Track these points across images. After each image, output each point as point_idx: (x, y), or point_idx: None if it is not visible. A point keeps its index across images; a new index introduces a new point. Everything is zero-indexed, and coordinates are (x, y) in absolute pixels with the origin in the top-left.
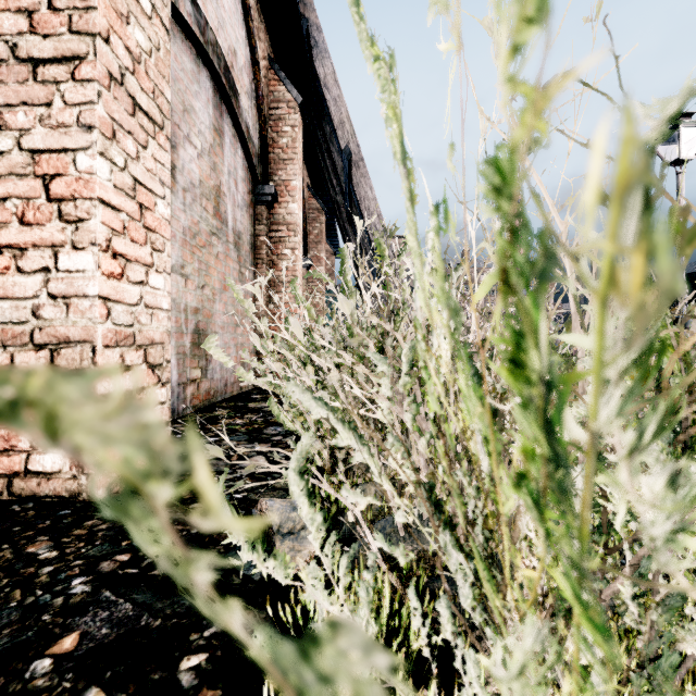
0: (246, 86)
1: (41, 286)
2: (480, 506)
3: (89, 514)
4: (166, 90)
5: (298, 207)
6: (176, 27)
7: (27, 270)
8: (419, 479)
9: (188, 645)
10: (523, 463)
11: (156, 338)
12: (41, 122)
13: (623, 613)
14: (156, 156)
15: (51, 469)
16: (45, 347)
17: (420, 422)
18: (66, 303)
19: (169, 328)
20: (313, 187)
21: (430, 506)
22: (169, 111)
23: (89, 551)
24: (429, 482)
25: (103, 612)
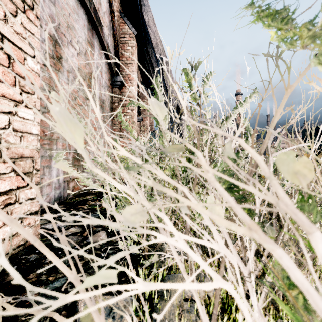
0: (106, 23)
1: None
2: None
3: None
4: None
5: (135, 88)
6: None
7: None
8: None
9: None
10: None
11: (25, 154)
12: None
13: None
14: (25, 25)
15: None
16: None
17: None
18: None
19: (38, 147)
20: (143, 82)
21: None
22: None
23: None
24: None
25: None
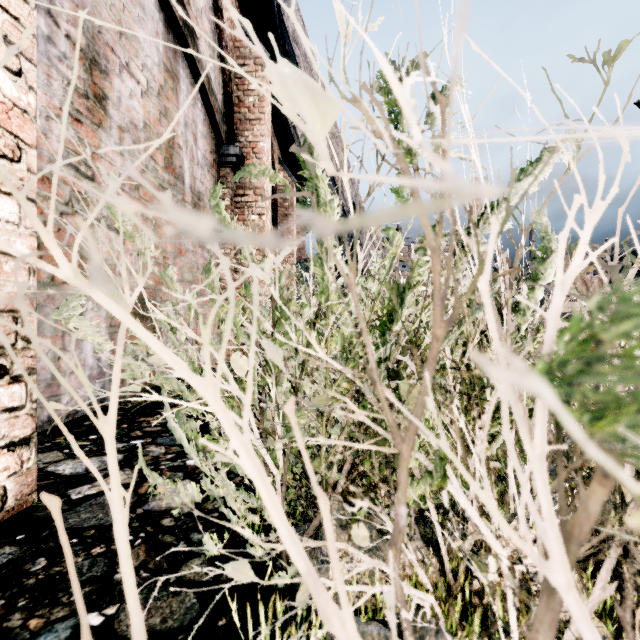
0: (206, 32)
1: None
2: None
3: None
4: None
5: None
6: None
7: None
8: None
9: None
10: None
11: None
12: None
13: None
14: None
15: None
16: None
17: None
18: None
19: (31, 288)
20: (284, 161)
21: None
22: None
23: None
24: None
25: None
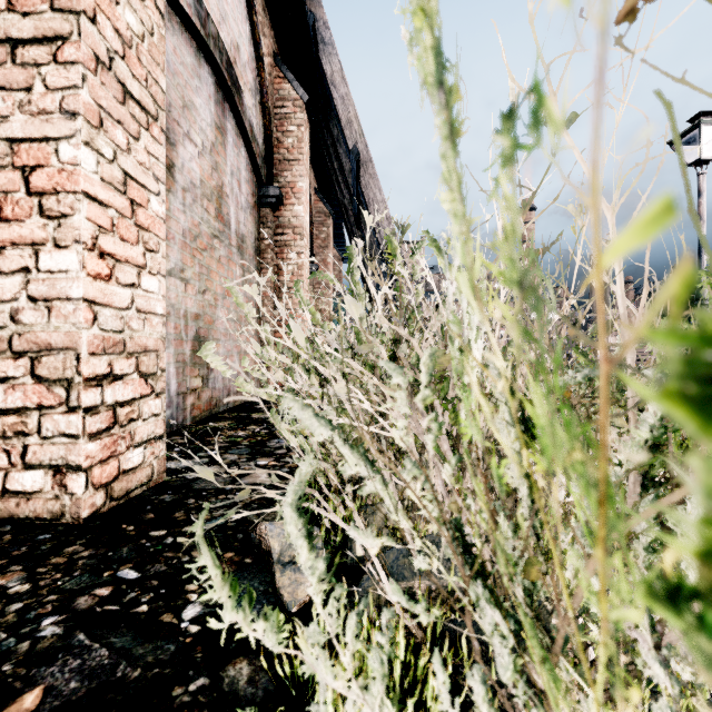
0: (250, 83)
1: (21, 288)
2: (518, 548)
3: (71, 539)
4: (161, 79)
5: (304, 209)
6: (175, 18)
7: (5, 270)
8: (446, 519)
9: (170, 702)
10: (699, 576)
11: (149, 345)
12: (21, 108)
13: (678, 665)
14: (149, 148)
15: (31, 488)
16: (24, 355)
17: (440, 442)
18: (48, 307)
19: (163, 335)
20: (320, 190)
21: (459, 552)
22: (163, 101)
23: (66, 584)
24: (455, 518)
25: (74, 661)
